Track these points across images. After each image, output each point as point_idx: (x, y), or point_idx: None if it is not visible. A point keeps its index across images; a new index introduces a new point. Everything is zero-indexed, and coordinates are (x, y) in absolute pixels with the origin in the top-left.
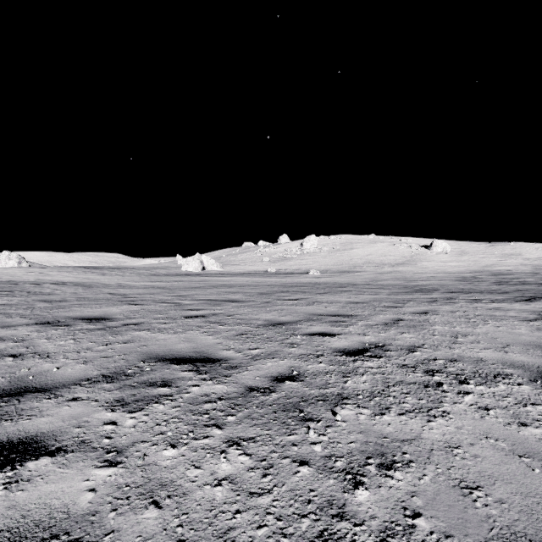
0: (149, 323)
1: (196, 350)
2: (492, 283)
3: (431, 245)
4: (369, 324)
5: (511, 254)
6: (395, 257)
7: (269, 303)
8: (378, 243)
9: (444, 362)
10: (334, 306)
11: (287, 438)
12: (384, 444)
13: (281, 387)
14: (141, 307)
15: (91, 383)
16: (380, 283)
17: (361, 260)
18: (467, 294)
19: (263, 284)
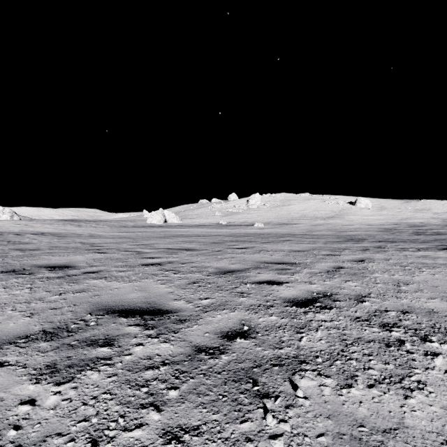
0: (108, 271)
1: (147, 300)
2: (411, 233)
3: (355, 201)
4: (313, 272)
5: (422, 209)
6: (325, 211)
7: (220, 251)
8: (311, 200)
9: (396, 313)
10: (278, 255)
11: (240, 427)
12: (362, 437)
13: (232, 346)
14: (105, 256)
15: (28, 341)
16: (315, 233)
17: (297, 214)
18: (393, 243)
19: (215, 235)
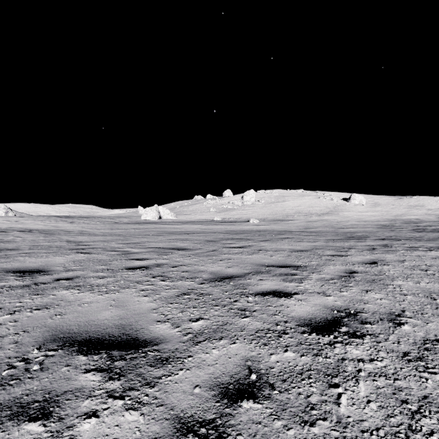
0: (84, 278)
1: (121, 322)
2: (411, 230)
3: (350, 198)
4: (324, 278)
5: (415, 205)
6: (320, 207)
7: (215, 251)
8: (305, 196)
9: None
10: (279, 255)
11: None
12: None
13: (235, 419)
14: (88, 257)
15: None
16: (313, 230)
17: (292, 210)
18: (398, 241)
19: (210, 232)
